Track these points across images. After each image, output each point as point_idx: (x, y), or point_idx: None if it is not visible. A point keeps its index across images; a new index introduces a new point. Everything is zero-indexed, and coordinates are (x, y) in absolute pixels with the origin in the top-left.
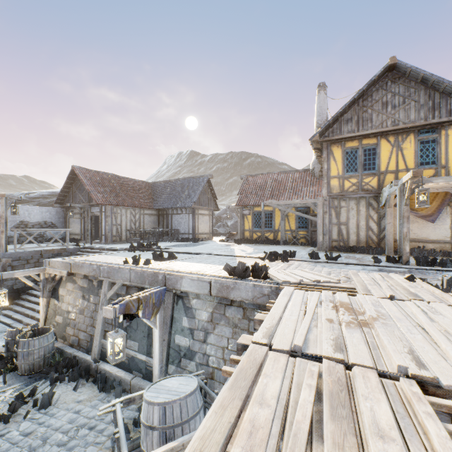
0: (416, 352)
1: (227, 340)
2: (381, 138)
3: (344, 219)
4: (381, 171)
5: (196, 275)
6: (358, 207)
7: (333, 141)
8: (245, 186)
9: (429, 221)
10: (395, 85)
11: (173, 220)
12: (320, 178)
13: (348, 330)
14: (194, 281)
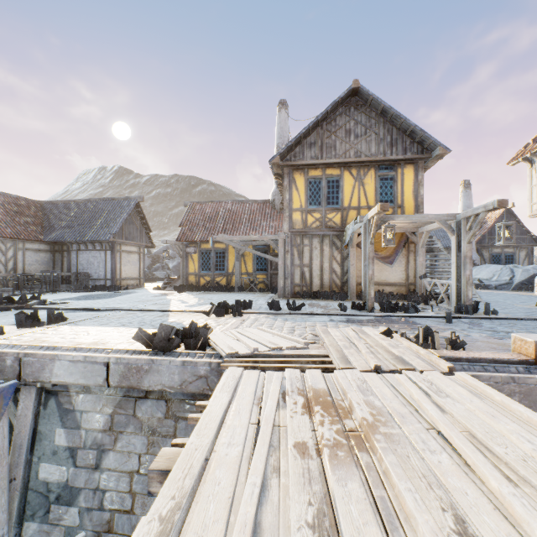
0: (461, 513)
1: (139, 459)
2: (344, 170)
3: (307, 260)
4: (345, 207)
5: (85, 351)
6: (322, 247)
7: (296, 167)
8: (190, 215)
9: (388, 263)
10: (358, 112)
11: (79, 260)
12: (282, 211)
13: (337, 472)
14: (77, 364)
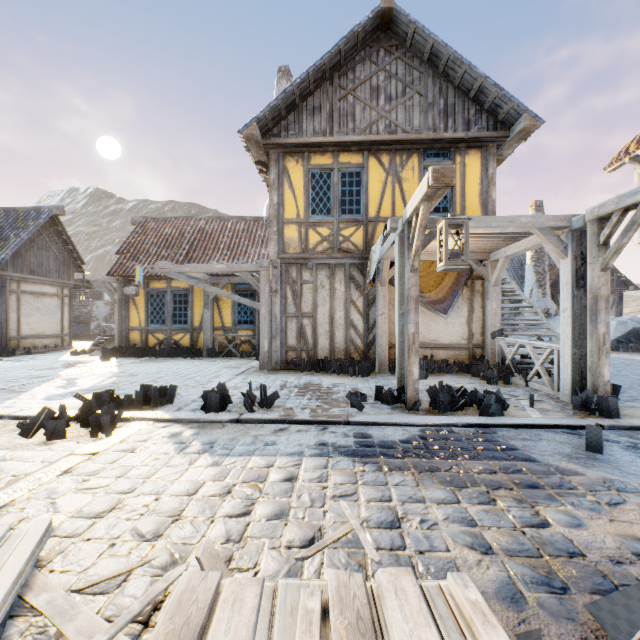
0: None
1: None
2: (369, 156)
3: (308, 307)
4: (370, 218)
5: None
6: (332, 284)
7: (289, 149)
8: (137, 237)
9: (441, 311)
10: (392, 58)
11: None
12: None
13: None
14: None
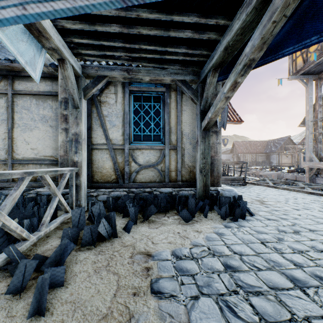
0: None
1: None
2: None
3: None
4: None
5: None
6: None
7: None
8: (302, 140)
9: None
10: None
11: (271, 158)
12: None
13: None
14: None
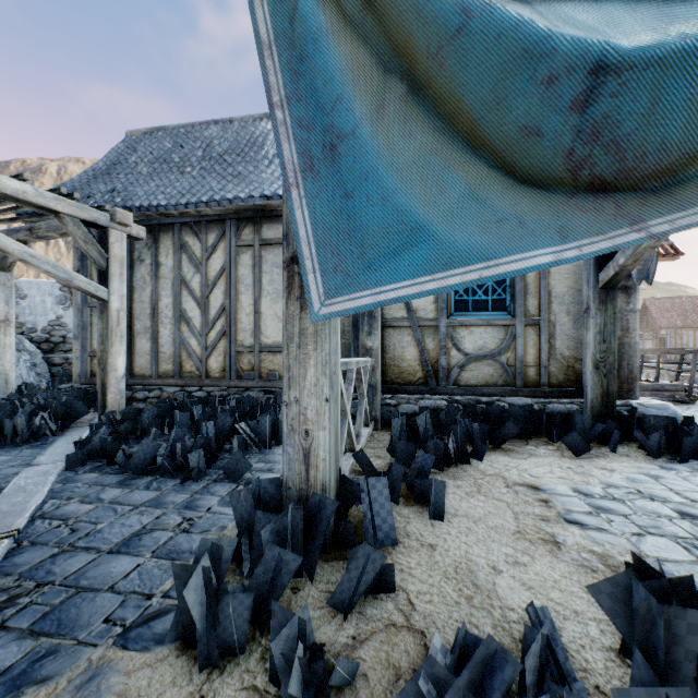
0: None
1: None
2: None
3: None
4: None
5: None
6: None
7: None
8: None
9: None
10: None
11: None
12: None
13: None
14: None
